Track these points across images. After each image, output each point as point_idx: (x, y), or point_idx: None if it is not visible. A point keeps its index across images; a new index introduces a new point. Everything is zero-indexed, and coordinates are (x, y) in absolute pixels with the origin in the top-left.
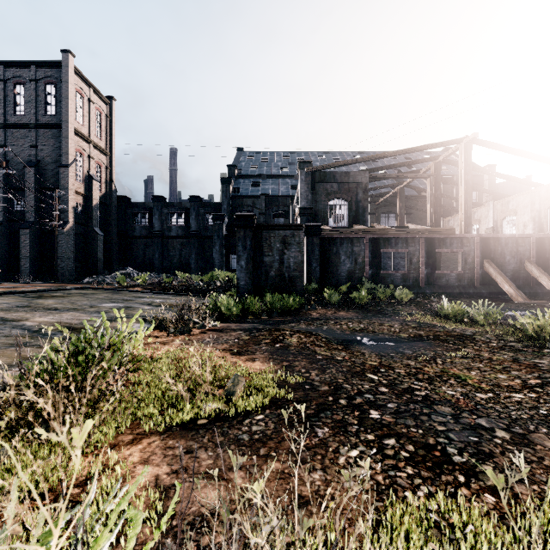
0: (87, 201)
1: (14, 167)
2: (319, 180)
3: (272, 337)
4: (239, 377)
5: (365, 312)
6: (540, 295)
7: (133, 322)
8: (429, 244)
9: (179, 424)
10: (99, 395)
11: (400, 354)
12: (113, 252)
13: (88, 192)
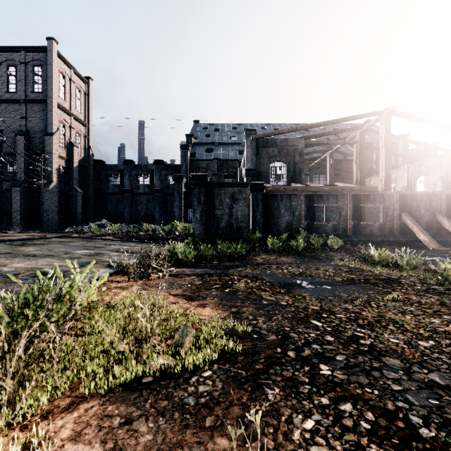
0: (68, 164)
1: (7, 135)
2: (262, 146)
3: (222, 282)
4: (188, 328)
5: (302, 257)
6: (449, 242)
7: (100, 267)
8: (355, 199)
9: (122, 384)
10: (40, 352)
11: (337, 297)
12: (91, 206)
13: (70, 156)
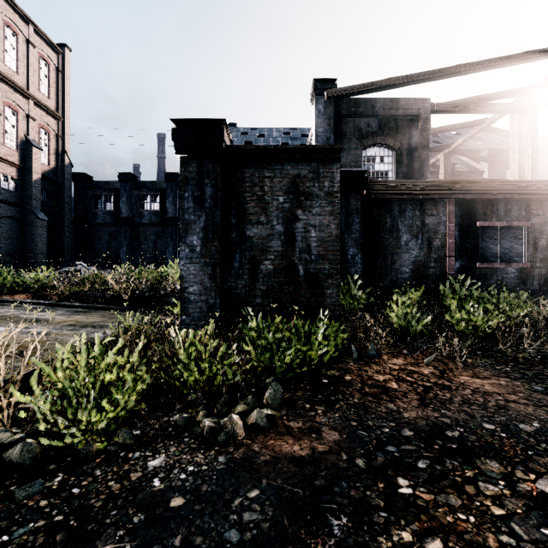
0: (24, 175)
1: None
2: (347, 114)
3: None
4: None
5: (524, 371)
6: None
7: None
8: None
9: None
10: None
11: None
12: (67, 243)
13: (26, 162)
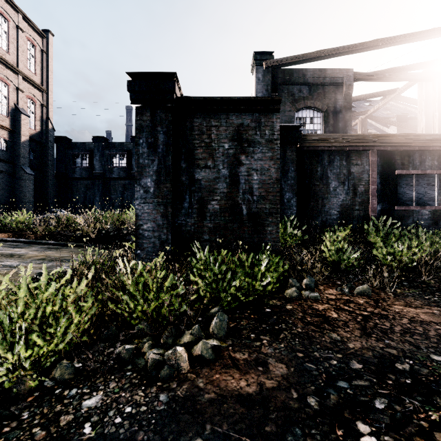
0: (14, 137)
1: None
2: (282, 81)
3: None
4: None
5: None
6: None
7: None
8: None
9: None
10: None
11: None
12: (50, 194)
13: (16, 126)
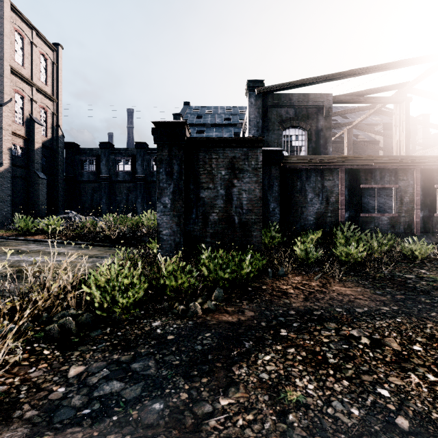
0: (28, 144)
1: None
2: (271, 105)
3: None
4: None
5: (375, 283)
6: None
7: None
8: (426, 177)
9: None
10: None
11: None
12: (60, 196)
13: (30, 135)
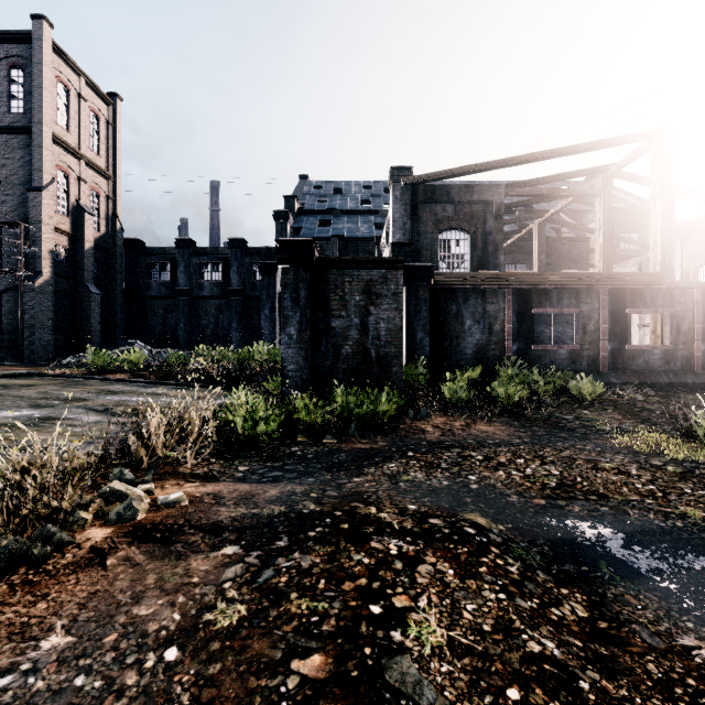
0: (75, 244)
1: None
2: (423, 199)
3: (340, 606)
4: None
5: (525, 423)
6: None
7: None
8: (615, 300)
9: None
10: None
11: None
12: (118, 319)
13: (77, 230)
